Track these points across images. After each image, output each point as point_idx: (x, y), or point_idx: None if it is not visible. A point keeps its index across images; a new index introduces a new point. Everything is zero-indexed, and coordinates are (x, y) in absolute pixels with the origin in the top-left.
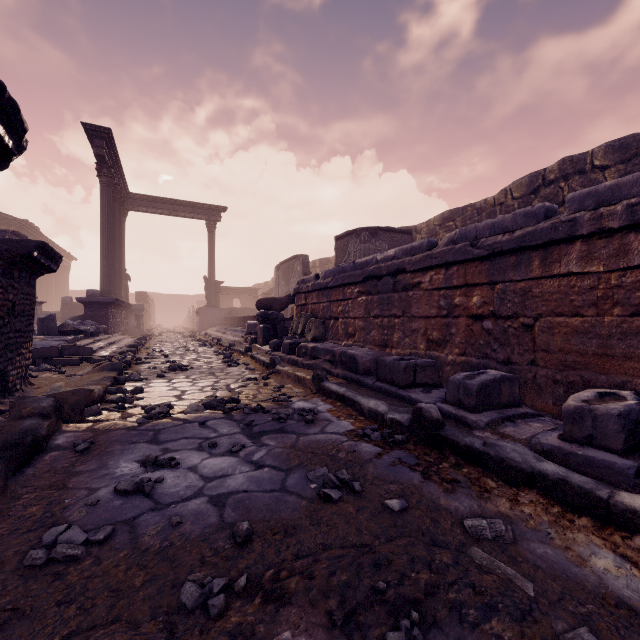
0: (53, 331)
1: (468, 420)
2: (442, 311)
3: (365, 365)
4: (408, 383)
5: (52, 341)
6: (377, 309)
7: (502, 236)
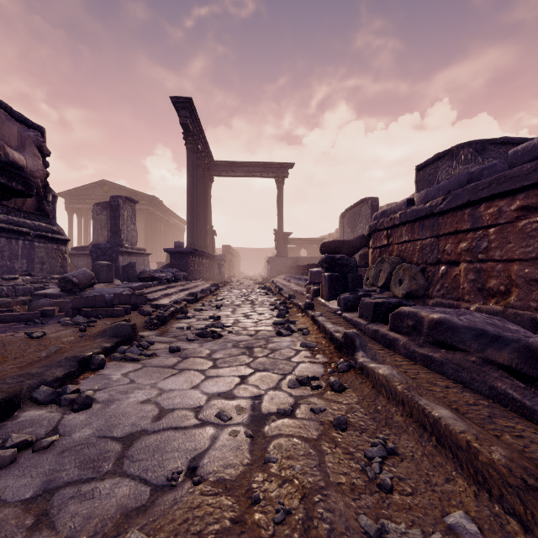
0: (132, 278)
1: None
2: None
3: None
4: None
5: (119, 288)
6: None
7: None
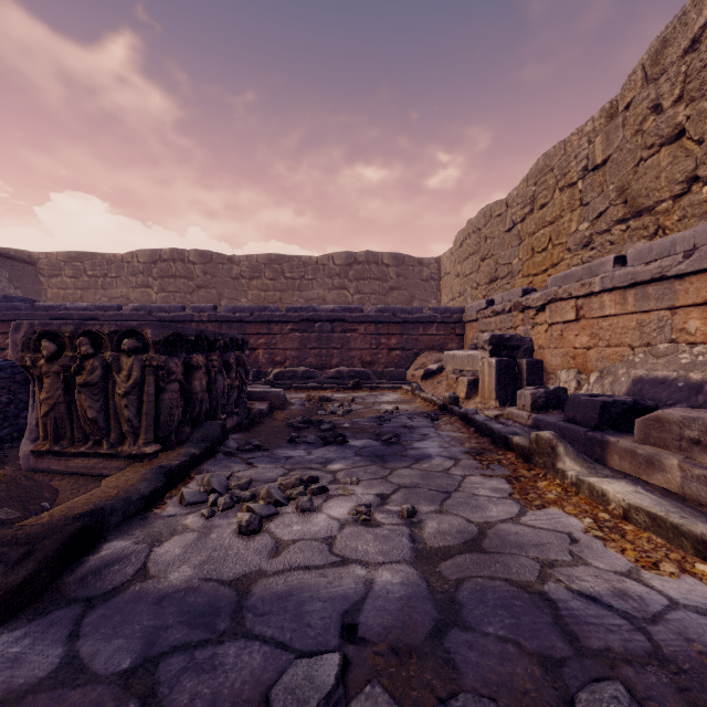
0: None
1: None
2: None
3: None
4: None
5: None
6: None
7: (165, 314)
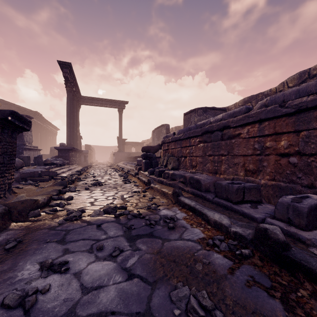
0: (40, 163)
1: (302, 237)
2: (256, 151)
3: (206, 186)
4: (239, 200)
5: (38, 168)
6: (210, 151)
7: (307, 97)
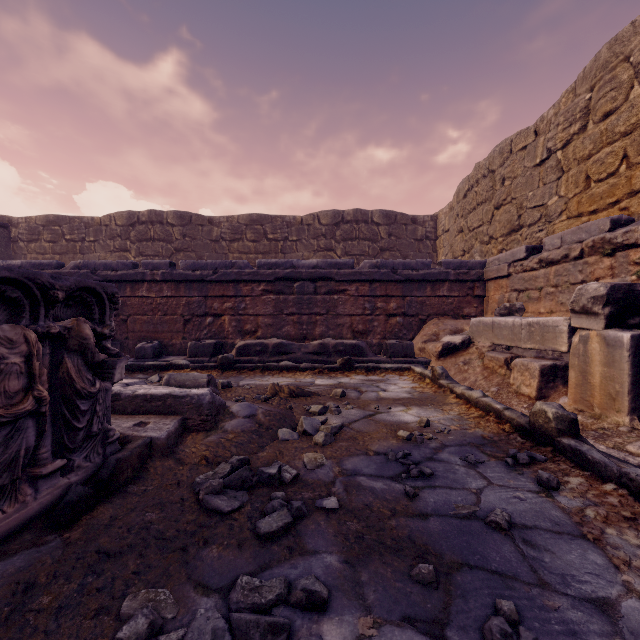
0: None
1: None
2: None
3: None
4: None
5: None
6: None
7: (111, 272)
